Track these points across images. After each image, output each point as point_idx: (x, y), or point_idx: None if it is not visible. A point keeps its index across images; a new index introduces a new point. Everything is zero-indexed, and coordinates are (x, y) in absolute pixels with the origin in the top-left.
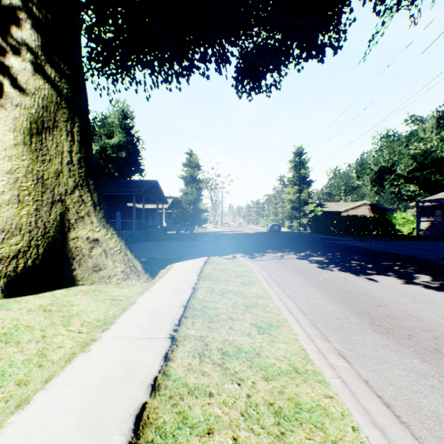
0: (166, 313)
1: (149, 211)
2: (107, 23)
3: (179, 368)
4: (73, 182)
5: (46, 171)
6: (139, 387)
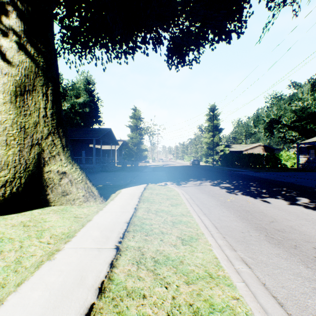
0: (114, 228)
1: (105, 151)
2: (74, 15)
3: (121, 274)
4: (47, 130)
5: (27, 122)
6: (89, 290)
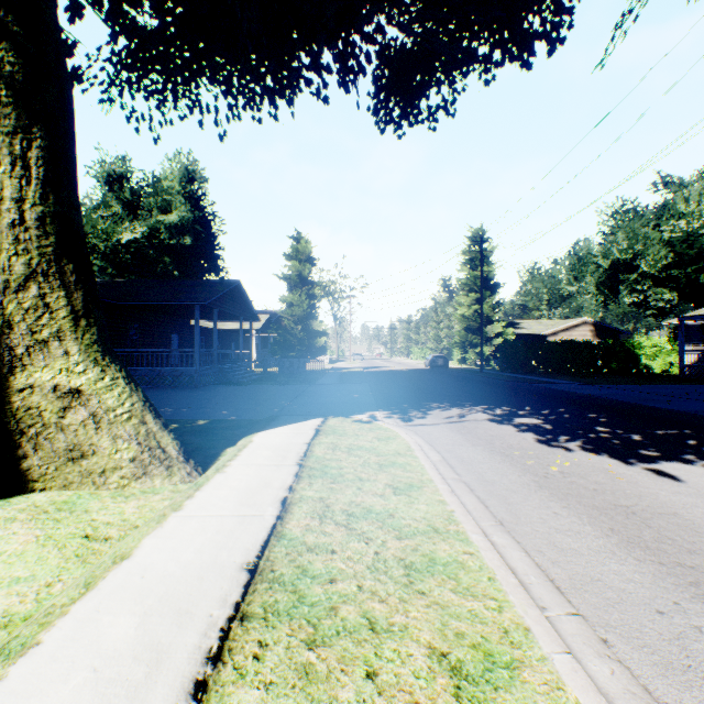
0: (196, 598)
1: (231, 335)
2: None
3: None
4: (25, 265)
5: None
6: None
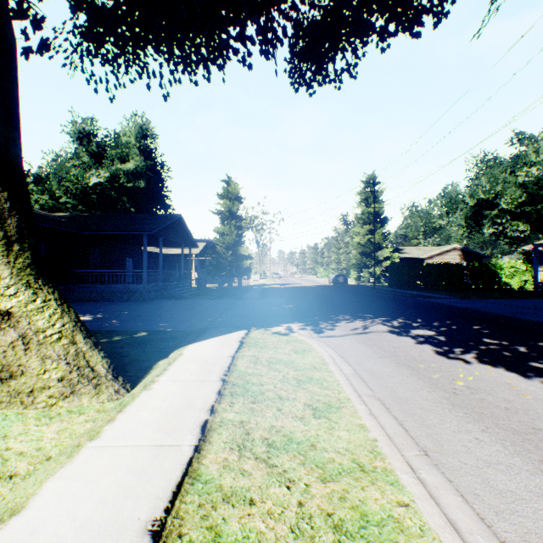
0: None
1: (176, 258)
2: None
3: None
4: None
5: None
6: None
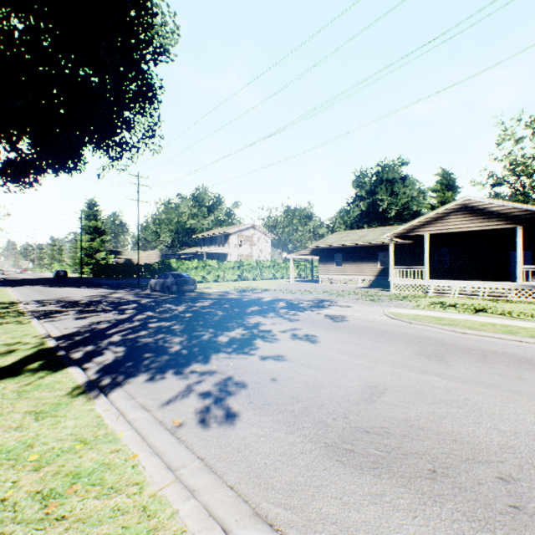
0: None
1: None
2: None
3: None
4: None
5: None
6: None
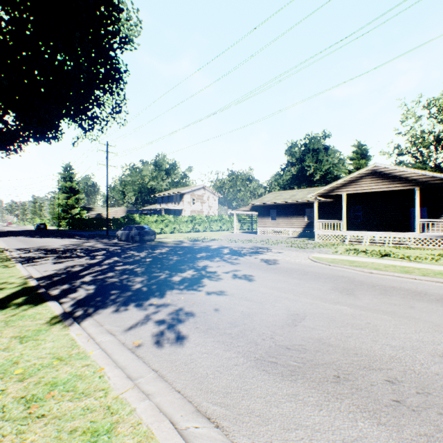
0: None
1: None
2: None
3: None
4: None
5: None
6: None
